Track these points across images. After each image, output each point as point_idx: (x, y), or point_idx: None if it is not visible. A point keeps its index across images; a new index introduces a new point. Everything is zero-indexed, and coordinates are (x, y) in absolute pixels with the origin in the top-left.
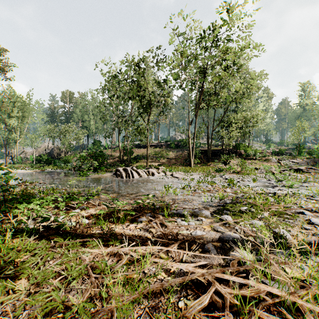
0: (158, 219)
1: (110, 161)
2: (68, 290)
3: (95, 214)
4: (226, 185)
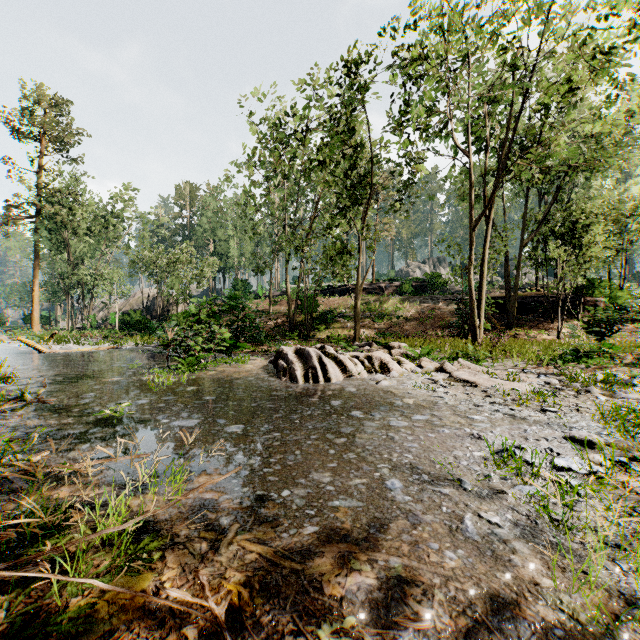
0: None
1: (268, 324)
2: None
3: None
4: None
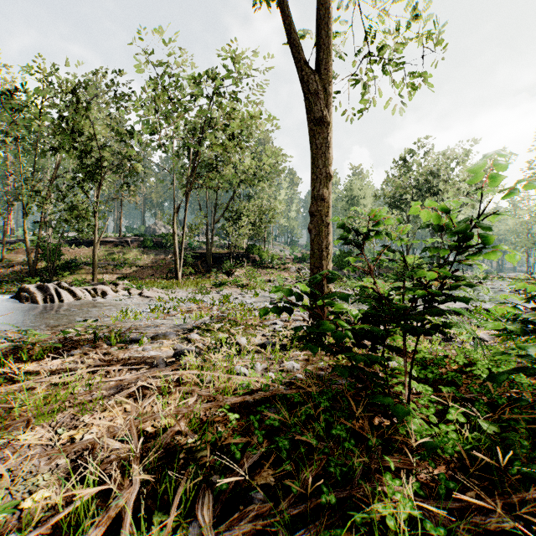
0: (100, 348)
1: (2, 271)
2: None
3: None
4: (217, 303)
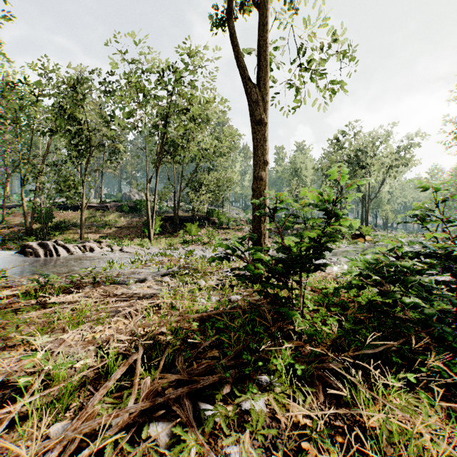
0: (99, 287)
1: (3, 231)
2: (18, 332)
3: (15, 294)
4: (183, 256)
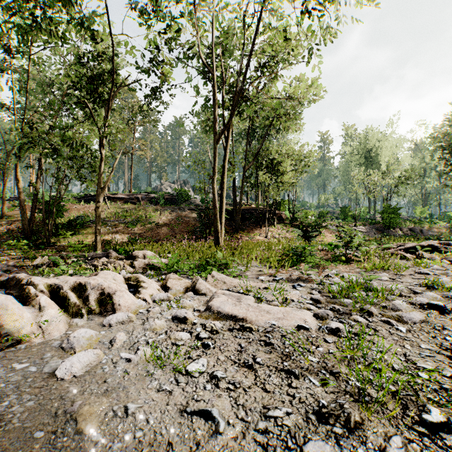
0: None
1: None
2: None
3: None
4: None
